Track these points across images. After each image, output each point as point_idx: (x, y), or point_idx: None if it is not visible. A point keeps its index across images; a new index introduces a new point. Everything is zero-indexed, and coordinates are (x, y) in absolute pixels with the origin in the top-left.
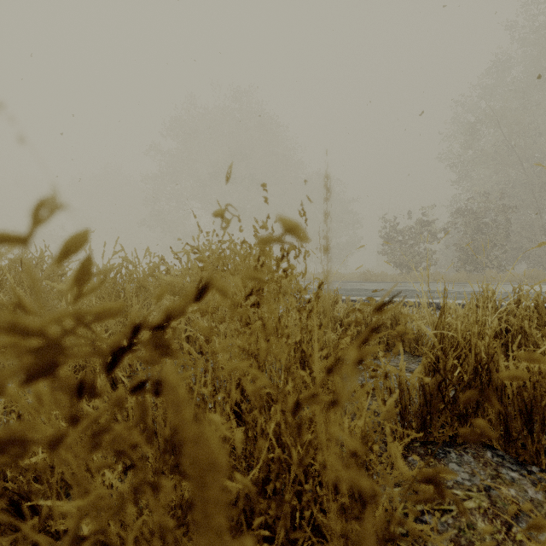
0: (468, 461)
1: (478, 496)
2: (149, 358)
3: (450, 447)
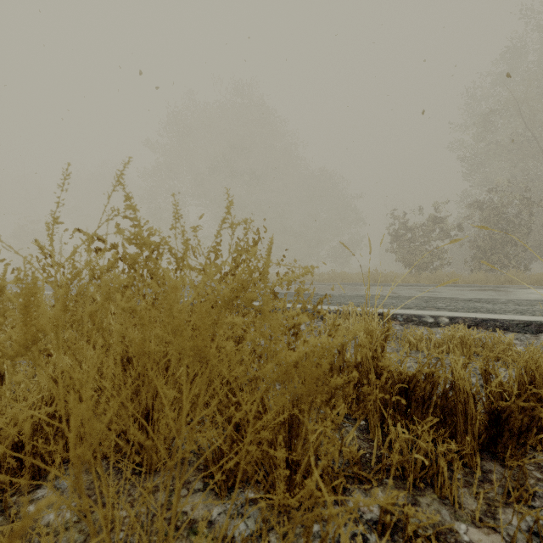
0: None
1: None
2: None
3: None
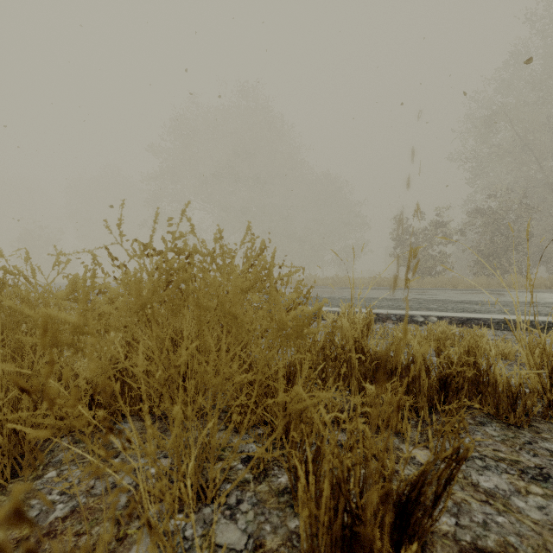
0: None
1: None
2: None
3: None
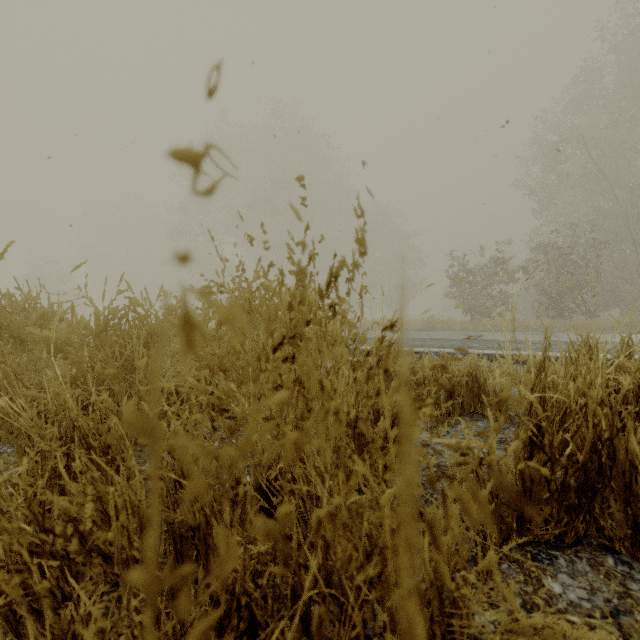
0: (584, 570)
1: (603, 626)
2: None
3: (557, 550)
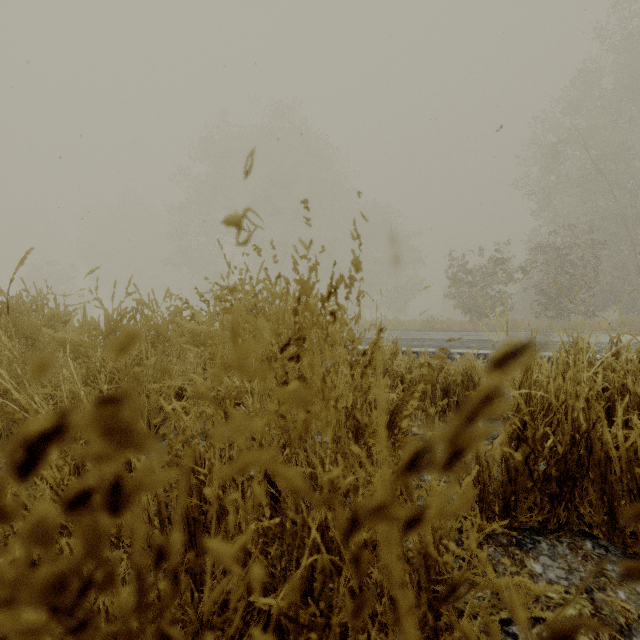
0: (563, 553)
1: (578, 601)
2: (100, 451)
3: (540, 535)
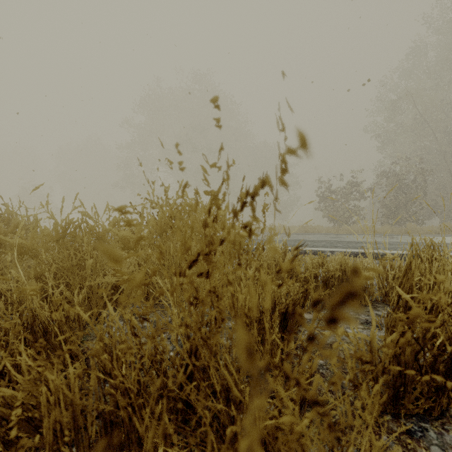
0: (451, 443)
1: None
2: None
3: (426, 422)
